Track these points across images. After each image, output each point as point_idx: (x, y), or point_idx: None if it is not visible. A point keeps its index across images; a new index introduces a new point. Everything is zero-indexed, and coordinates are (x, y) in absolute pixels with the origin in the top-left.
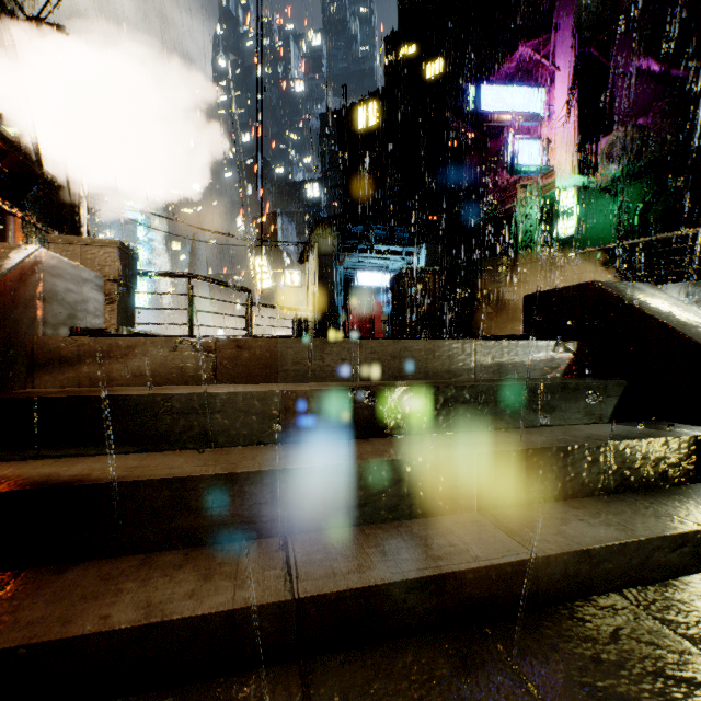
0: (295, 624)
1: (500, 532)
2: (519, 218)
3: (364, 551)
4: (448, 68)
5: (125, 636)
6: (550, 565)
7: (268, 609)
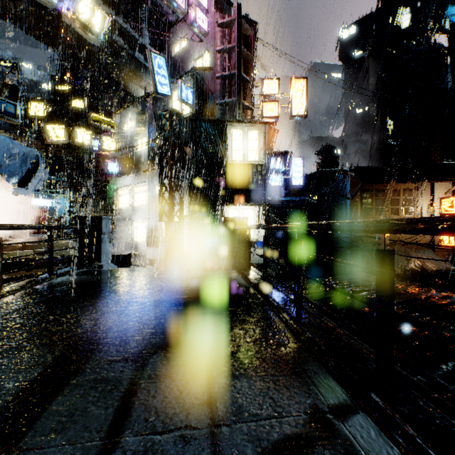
0: None
1: None
2: (108, 189)
3: None
4: (84, 107)
5: None
6: None
7: None
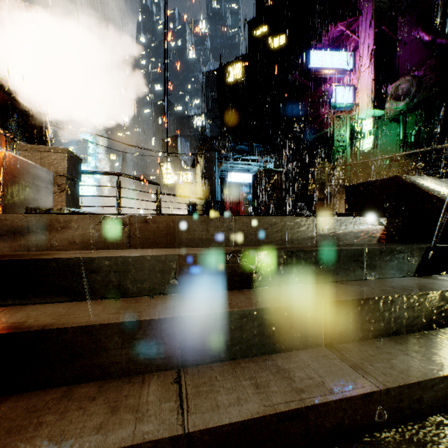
0: None
1: (345, 366)
2: (335, 137)
3: (241, 384)
4: (288, 41)
5: None
6: (389, 396)
7: (163, 443)
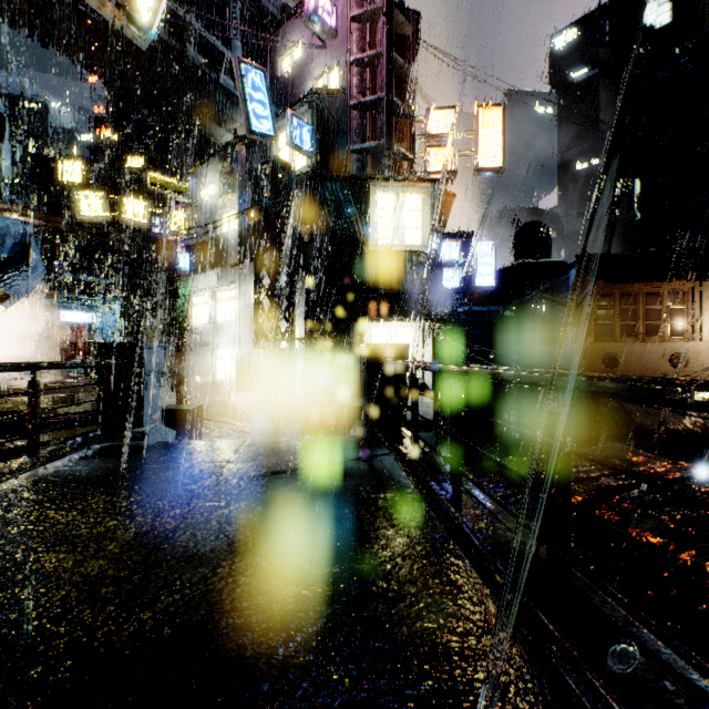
0: None
1: None
2: (179, 296)
3: None
4: (143, 167)
5: None
6: None
7: None
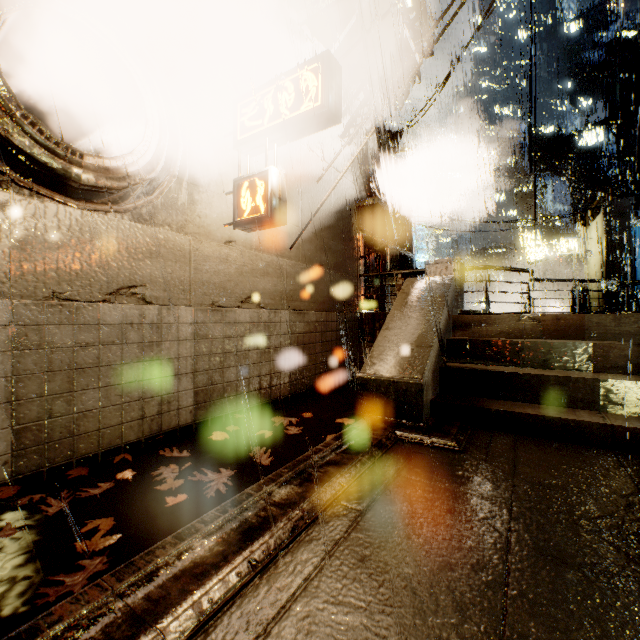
0: (609, 435)
1: None
2: None
3: None
4: None
5: (534, 417)
6: None
7: (595, 425)
